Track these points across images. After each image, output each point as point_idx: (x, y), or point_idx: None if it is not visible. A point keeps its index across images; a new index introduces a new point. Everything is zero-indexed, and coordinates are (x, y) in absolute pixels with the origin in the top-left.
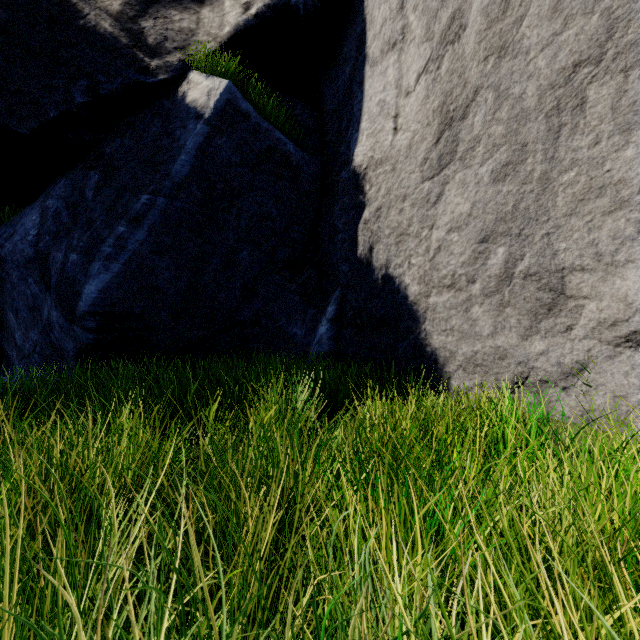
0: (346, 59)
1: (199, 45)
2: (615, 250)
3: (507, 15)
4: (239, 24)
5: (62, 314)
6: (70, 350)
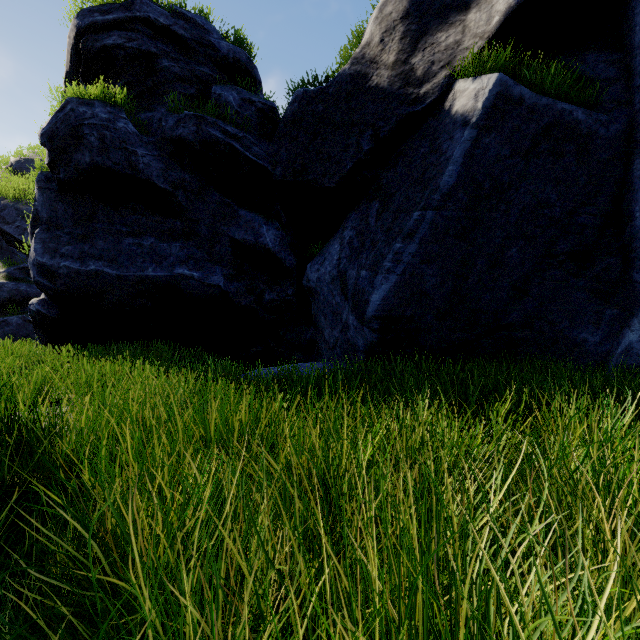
0: None
1: (464, 52)
2: None
3: None
4: (510, 6)
5: (356, 318)
6: (360, 346)
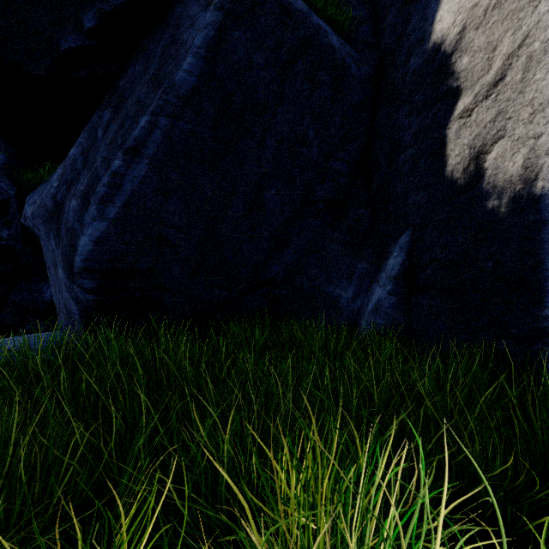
0: None
1: None
2: None
3: None
4: None
5: (64, 271)
6: (75, 313)
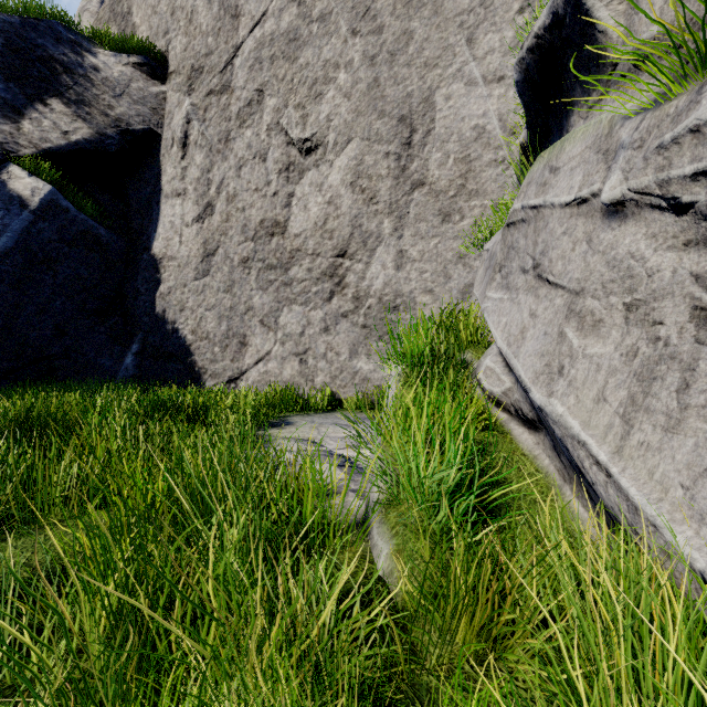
0: (147, 182)
1: (20, 146)
2: (255, 330)
3: (228, 222)
4: (60, 144)
5: None
6: None
